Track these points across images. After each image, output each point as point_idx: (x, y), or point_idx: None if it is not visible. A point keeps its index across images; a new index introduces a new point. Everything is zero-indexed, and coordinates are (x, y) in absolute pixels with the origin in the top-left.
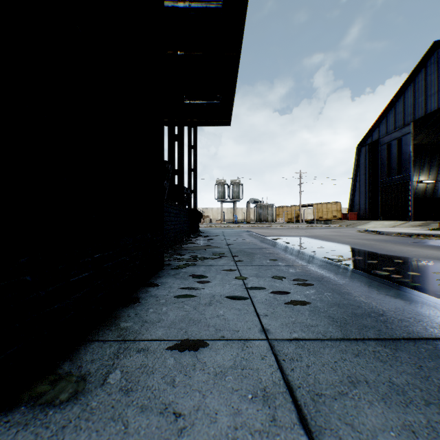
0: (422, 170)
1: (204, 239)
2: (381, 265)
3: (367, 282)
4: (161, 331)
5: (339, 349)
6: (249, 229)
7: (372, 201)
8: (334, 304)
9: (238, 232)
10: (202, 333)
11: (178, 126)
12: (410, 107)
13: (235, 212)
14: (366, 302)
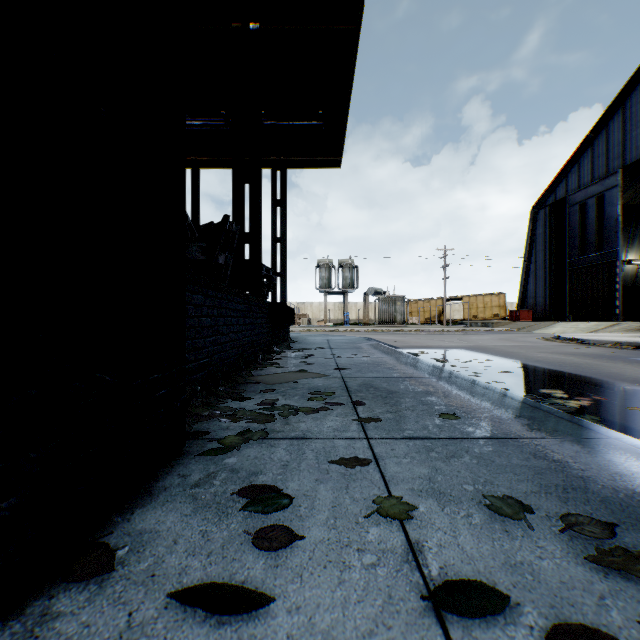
0: (631, 245)
1: (296, 356)
2: None
3: None
4: None
5: None
6: (370, 336)
7: (556, 291)
8: None
9: (354, 341)
10: None
11: (250, 156)
12: (617, 146)
13: (346, 309)
14: None
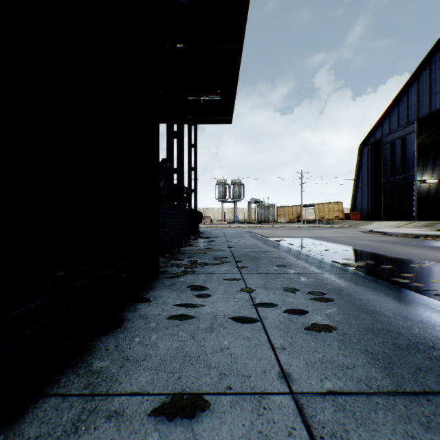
0: (425, 170)
1: (204, 241)
2: (398, 271)
3: (395, 295)
4: (145, 375)
5: (397, 413)
6: (251, 230)
7: (375, 201)
8: (366, 330)
9: (240, 233)
10: (201, 380)
11: (177, 123)
12: (413, 106)
13: (236, 212)
14: (404, 326)
